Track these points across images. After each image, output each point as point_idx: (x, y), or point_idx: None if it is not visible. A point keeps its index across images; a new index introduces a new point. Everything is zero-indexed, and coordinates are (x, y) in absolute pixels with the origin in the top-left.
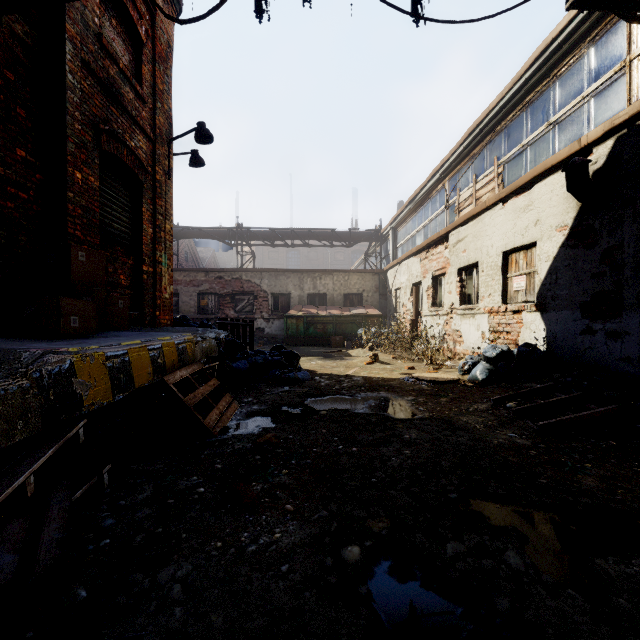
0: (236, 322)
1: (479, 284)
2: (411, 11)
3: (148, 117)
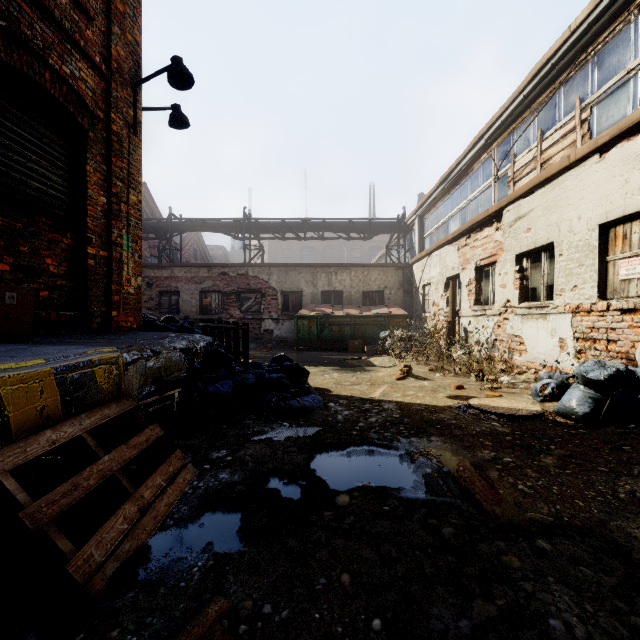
0: (225, 325)
1: (554, 273)
2: None
3: (98, 42)
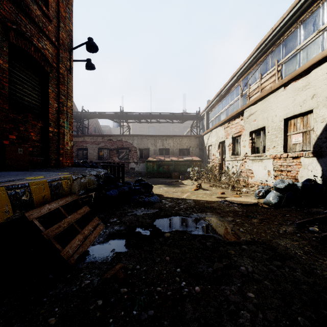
0: (113, 164)
1: (266, 140)
2: None
3: (53, 31)
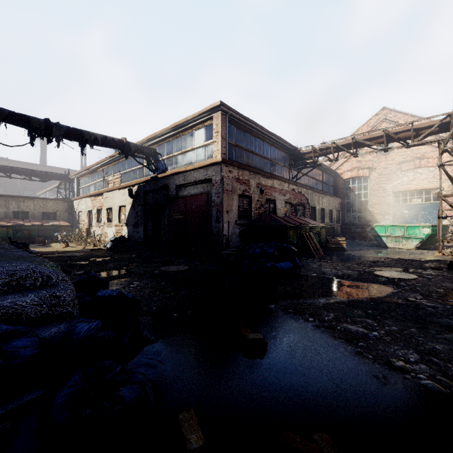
0: None
1: (113, 215)
2: (81, 152)
3: None
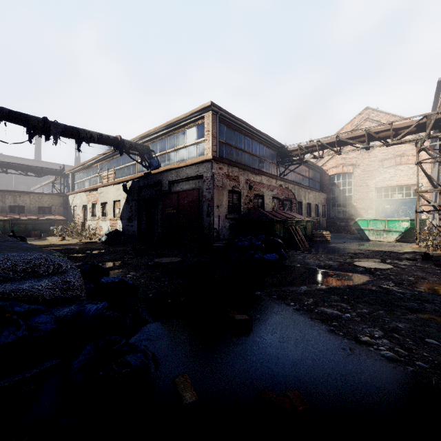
0: None
1: (107, 210)
2: (78, 149)
3: None
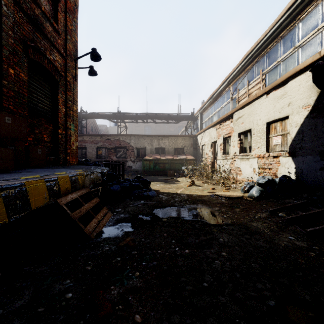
0: (114, 163)
1: (251, 141)
2: None
3: (62, 43)
